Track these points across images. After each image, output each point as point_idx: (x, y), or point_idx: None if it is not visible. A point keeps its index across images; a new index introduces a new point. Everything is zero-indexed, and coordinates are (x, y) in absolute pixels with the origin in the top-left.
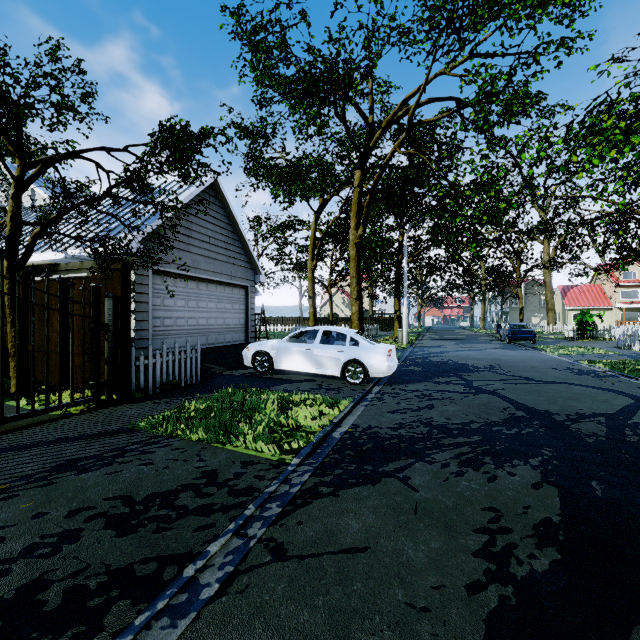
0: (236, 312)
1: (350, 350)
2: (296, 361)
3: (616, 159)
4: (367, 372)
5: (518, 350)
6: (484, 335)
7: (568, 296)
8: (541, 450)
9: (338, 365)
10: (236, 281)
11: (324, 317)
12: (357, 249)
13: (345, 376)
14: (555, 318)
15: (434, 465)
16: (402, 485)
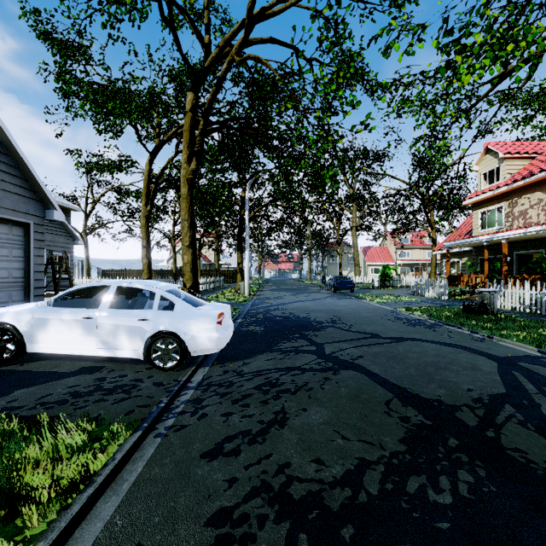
0: (3, 259)
1: (159, 317)
2: (67, 338)
3: (505, 62)
4: (186, 349)
5: (345, 299)
6: (312, 285)
7: (367, 255)
8: None
9: (139, 341)
10: (1, 213)
11: (171, 270)
12: (190, 187)
13: (150, 358)
14: (360, 271)
15: None
16: None
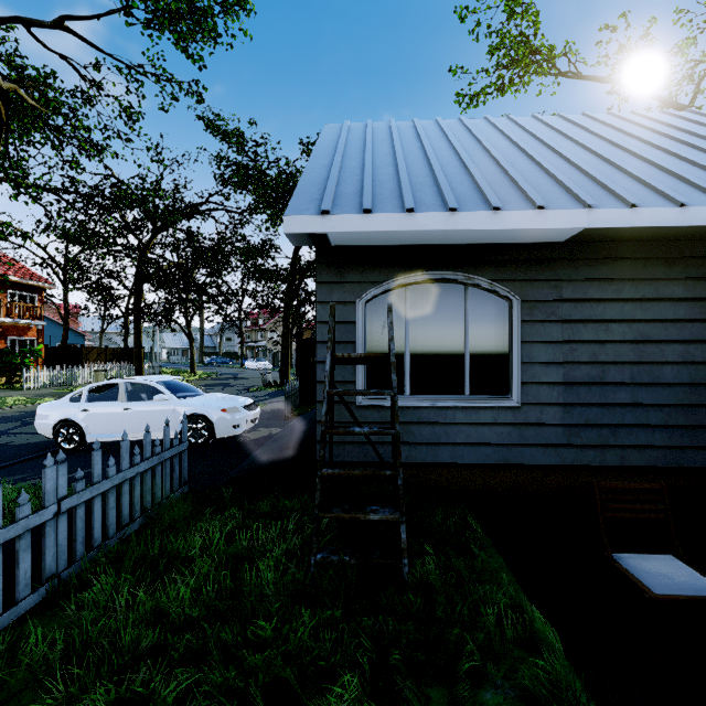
0: None
1: None
2: None
3: None
4: None
5: None
6: None
7: None
8: None
9: None
10: None
11: None
12: None
13: None
14: None
15: None
16: None
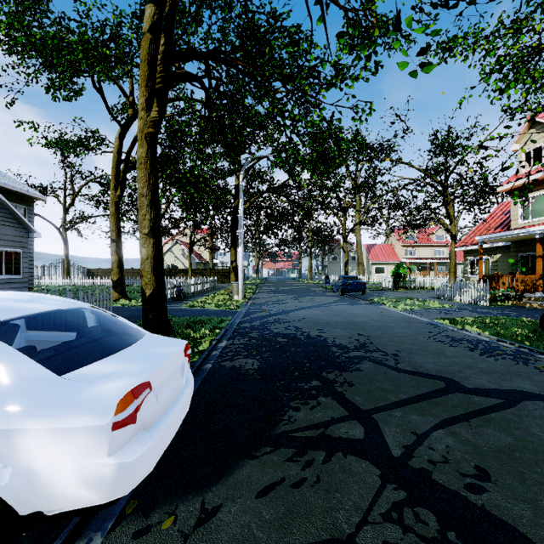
0: None
1: None
2: None
3: None
4: (13, 513)
5: (359, 304)
6: (314, 286)
7: (371, 253)
8: None
9: None
10: None
11: None
12: (150, 146)
13: None
14: (364, 270)
15: None
16: None
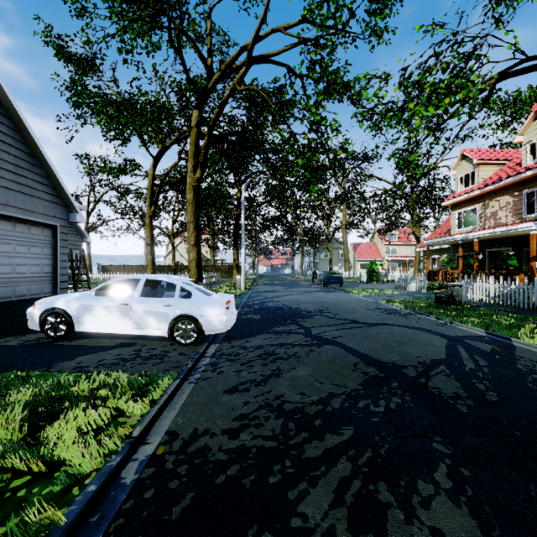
0: (36, 257)
1: (180, 303)
2: (107, 320)
3: (446, 109)
4: (201, 329)
5: (333, 292)
6: (304, 280)
7: (357, 251)
8: (433, 444)
9: (165, 322)
10: (35, 217)
11: (168, 265)
12: (195, 193)
13: (174, 336)
14: (350, 267)
15: None
16: None
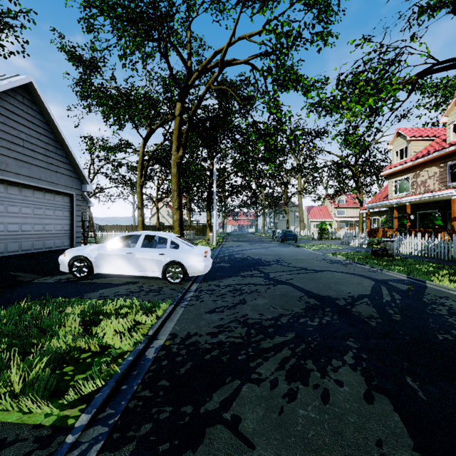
0: (59, 218)
1: (170, 252)
2: (117, 265)
3: (370, 106)
4: (186, 272)
5: (289, 247)
6: (265, 237)
7: (311, 213)
8: (347, 342)
9: (159, 267)
10: (59, 188)
11: (153, 225)
12: (178, 168)
13: (166, 276)
14: (304, 226)
15: (263, 386)
16: (233, 438)
